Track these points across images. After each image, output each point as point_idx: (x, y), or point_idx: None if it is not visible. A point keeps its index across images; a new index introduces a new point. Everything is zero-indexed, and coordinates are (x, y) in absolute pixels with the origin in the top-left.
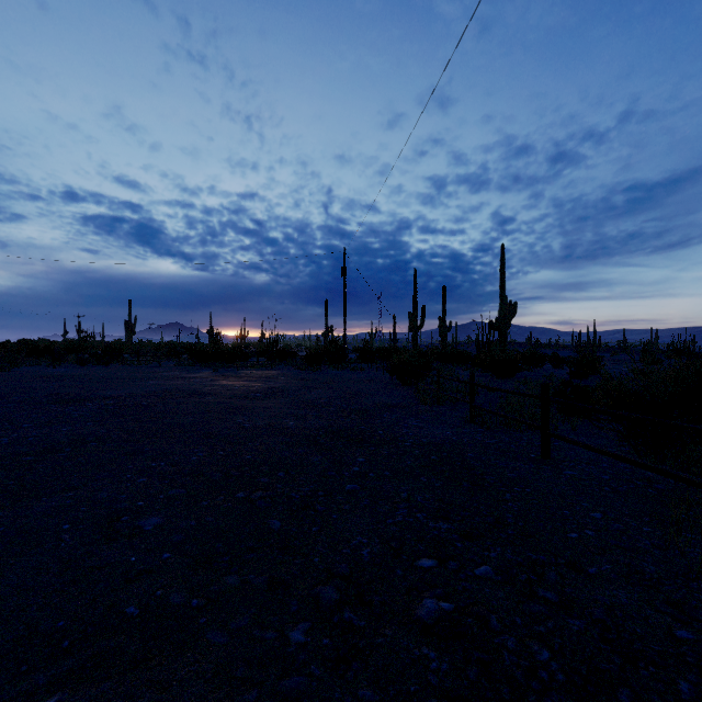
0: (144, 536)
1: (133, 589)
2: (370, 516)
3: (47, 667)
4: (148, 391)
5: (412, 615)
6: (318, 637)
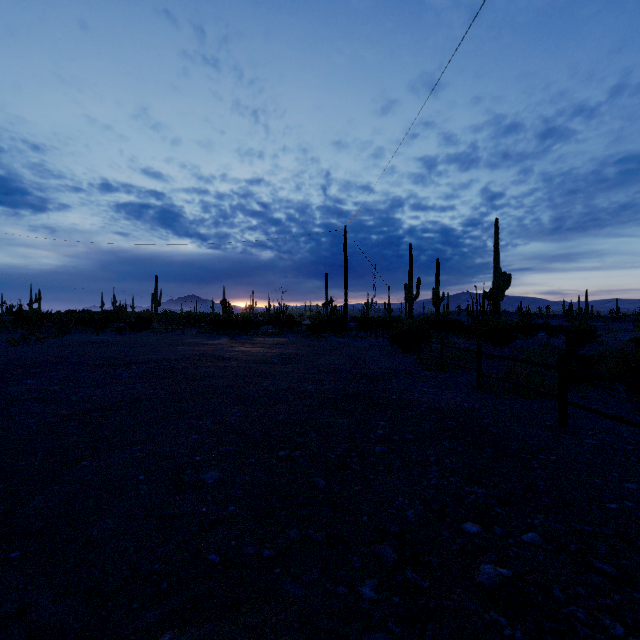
0: (208, 489)
1: (210, 538)
2: (405, 477)
3: (154, 606)
4: (179, 355)
5: (473, 579)
6: (388, 595)
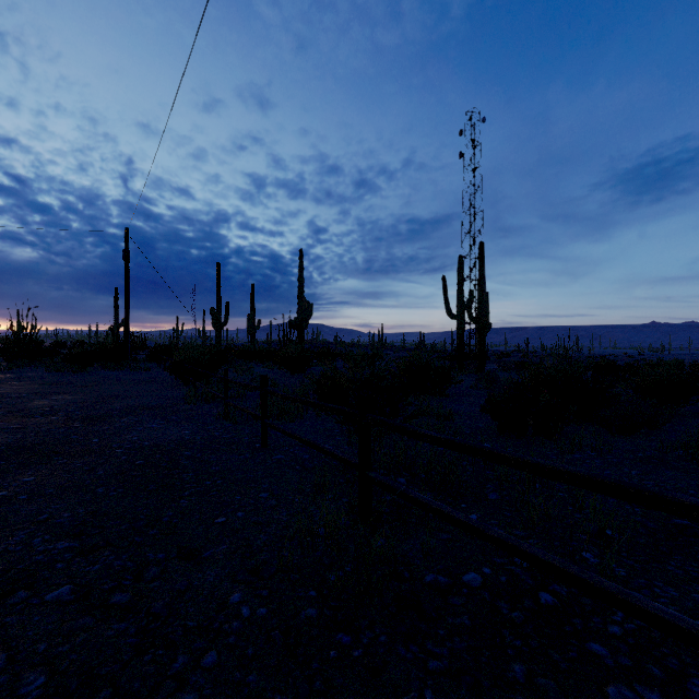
0: None
1: None
2: None
3: None
4: None
5: None
6: None
